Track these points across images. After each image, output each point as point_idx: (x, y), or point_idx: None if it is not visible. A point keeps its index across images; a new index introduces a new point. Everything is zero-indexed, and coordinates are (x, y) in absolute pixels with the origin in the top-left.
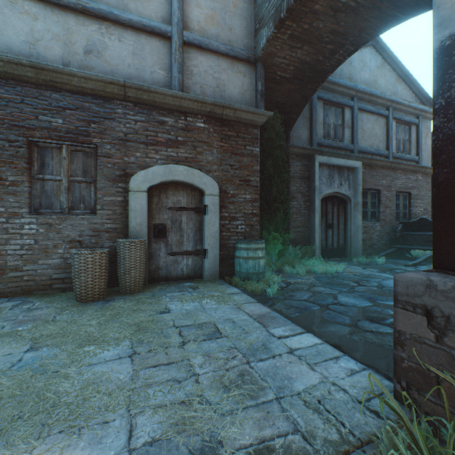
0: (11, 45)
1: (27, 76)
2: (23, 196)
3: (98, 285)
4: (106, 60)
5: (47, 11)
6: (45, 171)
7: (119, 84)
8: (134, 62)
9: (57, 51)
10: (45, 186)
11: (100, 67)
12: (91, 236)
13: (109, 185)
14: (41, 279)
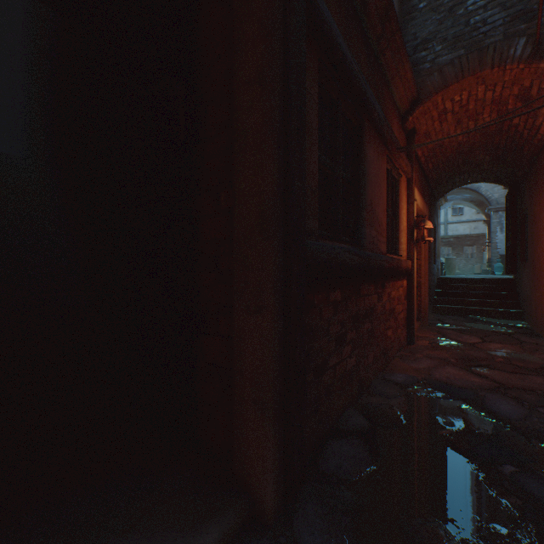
0: (460, 231)
1: (463, 236)
2: (462, 256)
3: (477, 271)
4: (478, 229)
5: (466, 223)
6: (465, 252)
7: (480, 234)
8: (484, 227)
9: (468, 230)
10: (465, 254)
11: (476, 231)
12: (474, 263)
13: (478, 253)
14: (465, 271)
